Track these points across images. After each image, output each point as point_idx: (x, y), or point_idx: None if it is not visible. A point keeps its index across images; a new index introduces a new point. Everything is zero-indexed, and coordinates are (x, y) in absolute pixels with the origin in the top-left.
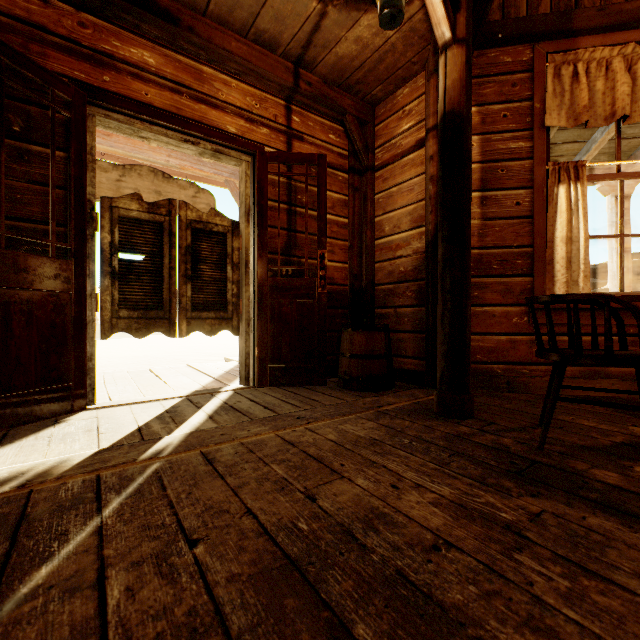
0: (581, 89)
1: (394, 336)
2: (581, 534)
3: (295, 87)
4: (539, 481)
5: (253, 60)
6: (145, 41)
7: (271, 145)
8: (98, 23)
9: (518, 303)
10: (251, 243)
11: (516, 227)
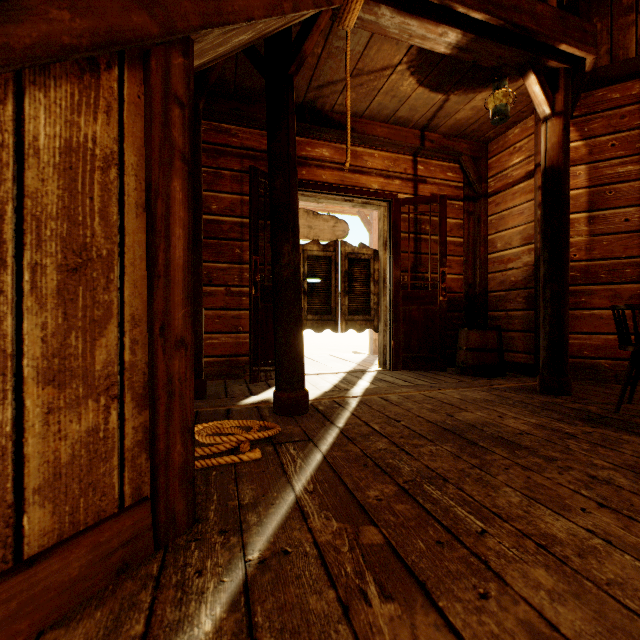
0: None
1: (505, 335)
2: (612, 439)
3: (421, 147)
4: (602, 423)
5: (391, 137)
6: (323, 142)
7: (402, 191)
8: (299, 140)
9: None
10: (387, 265)
11: (624, 241)
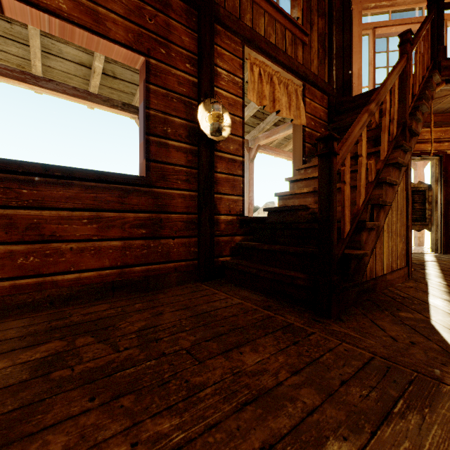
0: None
1: None
2: None
3: None
4: None
5: (443, 120)
6: None
7: (449, 149)
8: None
9: None
10: (438, 193)
11: None
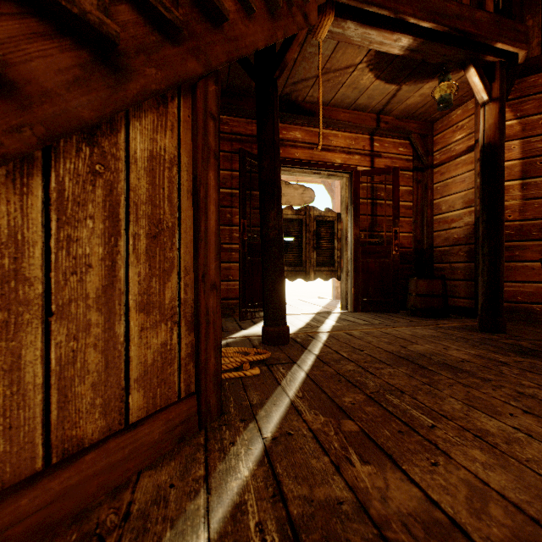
0: None
1: (449, 283)
2: (539, 367)
3: (377, 127)
4: (531, 355)
5: (352, 120)
6: (296, 127)
7: (361, 165)
8: None
9: None
10: (349, 226)
11: None
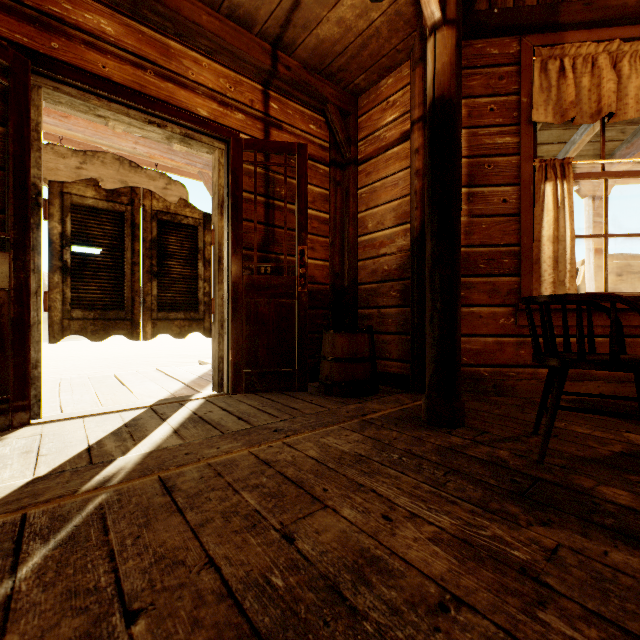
0: (568, 85)
1: (378, 338)
2: (608, 577)
3: (273, 70)
4: (547, 504)
5: (227, 37)
6: (102, 7)
7: (247, 132)
8: None
9: (505, 304)
10: (225, 237)
11: (503, 225)
